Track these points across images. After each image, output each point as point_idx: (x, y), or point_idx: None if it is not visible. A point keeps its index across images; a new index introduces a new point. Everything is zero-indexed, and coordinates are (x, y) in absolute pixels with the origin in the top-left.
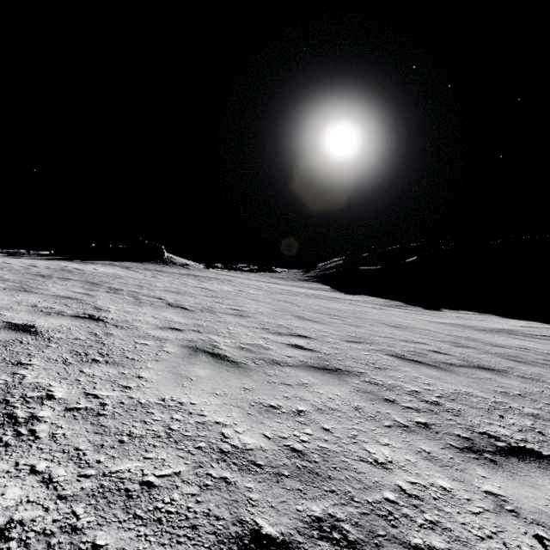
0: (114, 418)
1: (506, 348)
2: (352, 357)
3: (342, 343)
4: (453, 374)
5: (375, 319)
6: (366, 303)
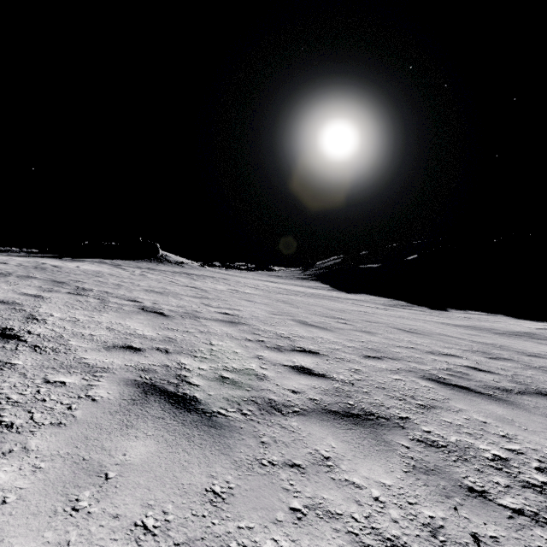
0: None
1: (544, 358)
2: (381, 385)
3: (360, 360)
4: (523, 410)
5: (386, 322)
6: (369, 303)
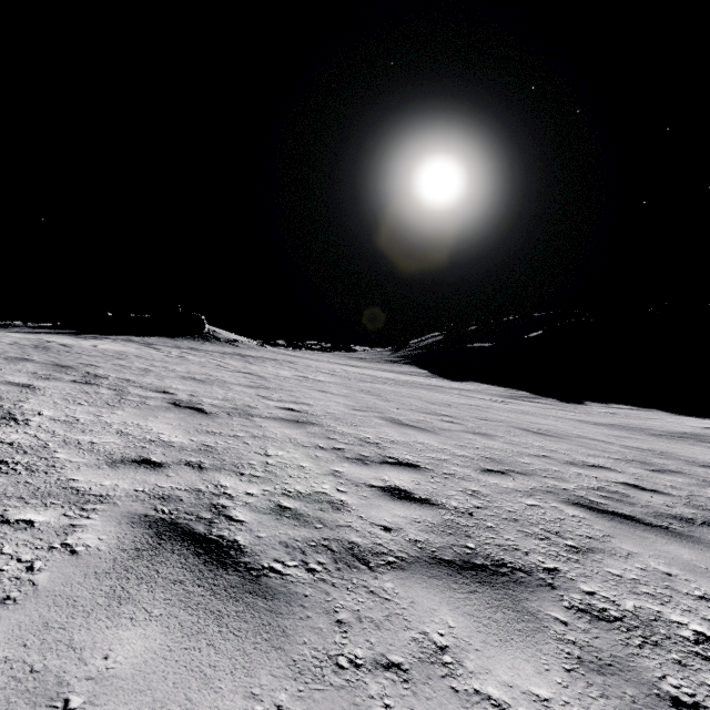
0: None
1: None
2: (511, 516)
3: (478, 476)
4: None
5: (506, 420)
6: (481, 394)
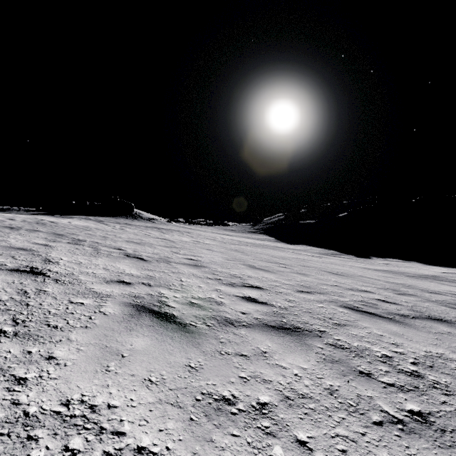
0: None
1: (442, 295)
2: (308, 310)
3: (294, 294)
4: (412, 328)
5: (318, 267)
6: (306, 252)
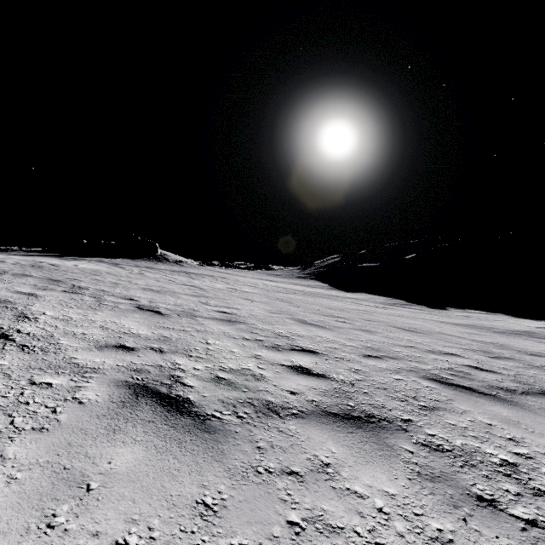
0: None
1: None
2: (382, 386)
3: (360, 360)
4: (528, 411)
5: (385, 321)
6: (368, 302)
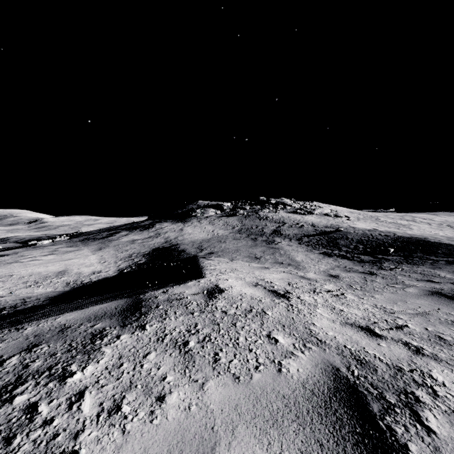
0: (413, 221)
1: None
2: None
3: None
4: None
5: None
6: None
